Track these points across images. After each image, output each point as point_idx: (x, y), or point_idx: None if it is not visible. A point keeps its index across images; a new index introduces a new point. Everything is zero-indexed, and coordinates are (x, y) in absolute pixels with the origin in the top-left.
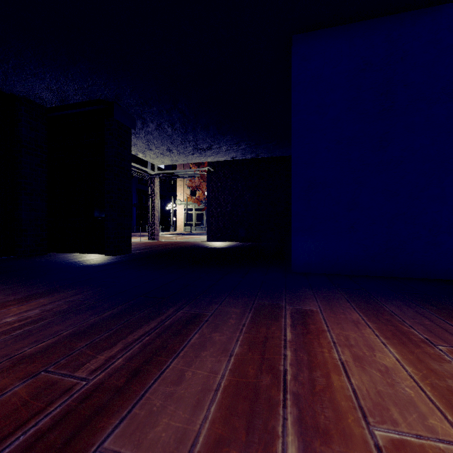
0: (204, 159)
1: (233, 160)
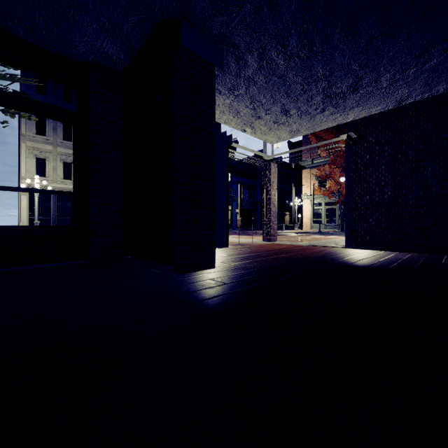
0: (342, 118)
1: (395, 111)
